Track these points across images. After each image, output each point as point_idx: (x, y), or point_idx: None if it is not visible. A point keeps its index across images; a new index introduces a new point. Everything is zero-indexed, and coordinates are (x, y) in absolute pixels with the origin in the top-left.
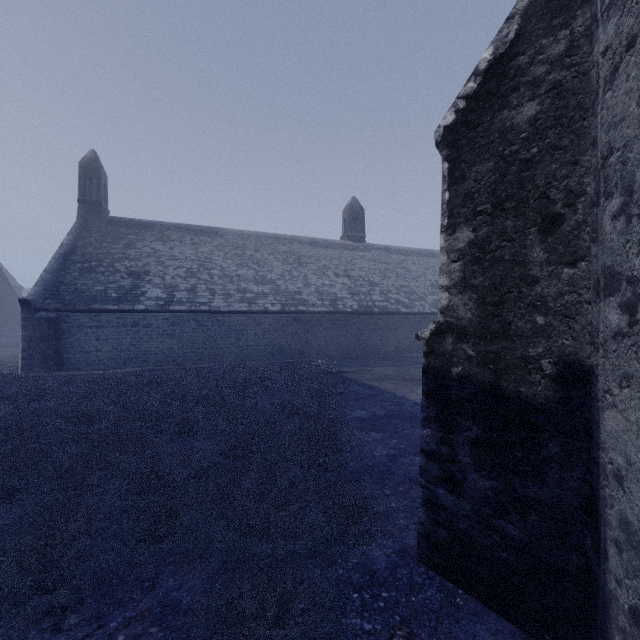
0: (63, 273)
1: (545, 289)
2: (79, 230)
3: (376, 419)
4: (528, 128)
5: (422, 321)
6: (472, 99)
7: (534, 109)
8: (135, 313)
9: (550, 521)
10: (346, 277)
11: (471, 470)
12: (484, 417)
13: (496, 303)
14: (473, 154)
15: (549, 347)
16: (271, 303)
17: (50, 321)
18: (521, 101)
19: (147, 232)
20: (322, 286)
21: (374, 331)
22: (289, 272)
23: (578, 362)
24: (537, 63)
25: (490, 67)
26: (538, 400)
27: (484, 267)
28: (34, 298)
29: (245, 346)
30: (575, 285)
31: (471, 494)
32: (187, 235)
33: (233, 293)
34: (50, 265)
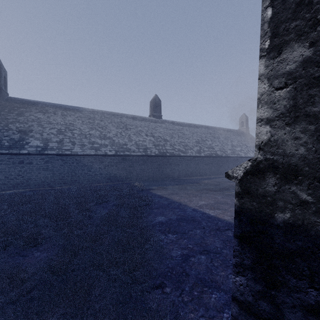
0: None
1: None
2: None
3: (171, 223)
4: None
5: (191, 160)
6: None
7: None
8: (21, 155)
9: None
10: (152, 136)
11: None
12: None
13: None
14: None
15: None
16: (109, 150)
17: None
18: None
19: (33, 107)
20: (139, 141)
21: (167, 166)
22: (120, 133)
23: None
24: None
25: None
26: None
27: None
28: None
29: (93, 175)
30: None
31: None
32: (59, 110)
33: (86, 144)
34: None
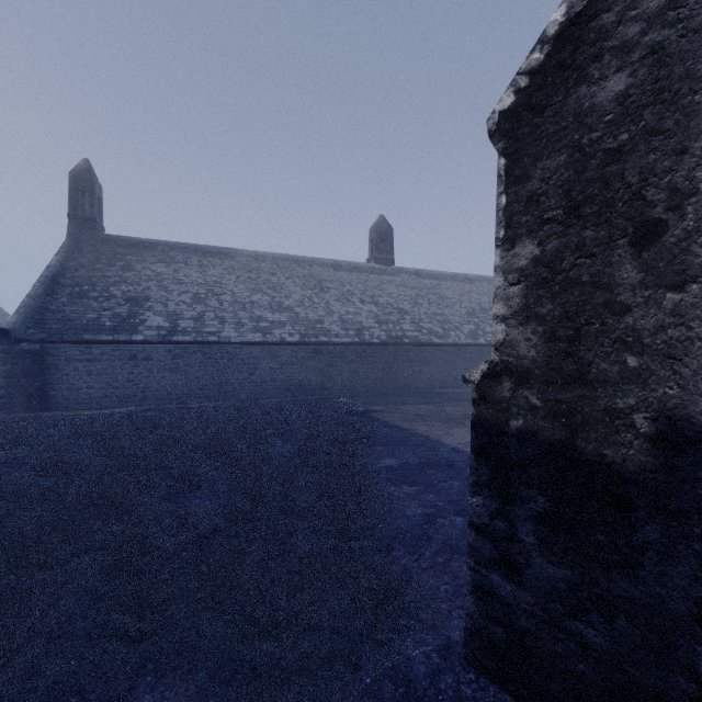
0: (49, 298)
1: (639, 320)
2: (69, 250)
3: (408, 469)
4: (615, 108)
5: (457, 353)
6: (538, 74)
7: (623, 82)
8: (133, 344)
9: (646, 629)
10: (373, 304)
11: (536, 553)
12: (554, 486)
13: (570, 338)
14: (539, 145)
15: (645, 397)
16: (289, 333)
17: (33, 354)
18: (605, 73)
19: (148, 252)
20: (346, 314)
21: (404, 364)
22: (309, 298)
23: (687, 419)
24: (628, 21)
25: (562, 31)
26: (629, 467)
27: (554, 291)
28: (14, 327)
29: (259, 382)
30: (683, 315)
31: (536, 584)
32: (194, 256)
33: (246, 322)
34: (34, 289)
